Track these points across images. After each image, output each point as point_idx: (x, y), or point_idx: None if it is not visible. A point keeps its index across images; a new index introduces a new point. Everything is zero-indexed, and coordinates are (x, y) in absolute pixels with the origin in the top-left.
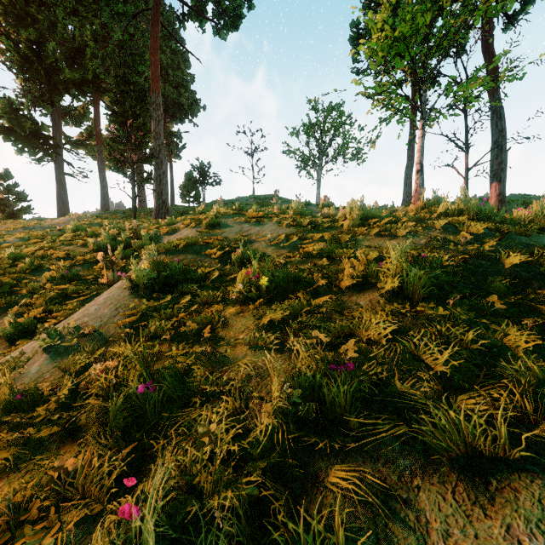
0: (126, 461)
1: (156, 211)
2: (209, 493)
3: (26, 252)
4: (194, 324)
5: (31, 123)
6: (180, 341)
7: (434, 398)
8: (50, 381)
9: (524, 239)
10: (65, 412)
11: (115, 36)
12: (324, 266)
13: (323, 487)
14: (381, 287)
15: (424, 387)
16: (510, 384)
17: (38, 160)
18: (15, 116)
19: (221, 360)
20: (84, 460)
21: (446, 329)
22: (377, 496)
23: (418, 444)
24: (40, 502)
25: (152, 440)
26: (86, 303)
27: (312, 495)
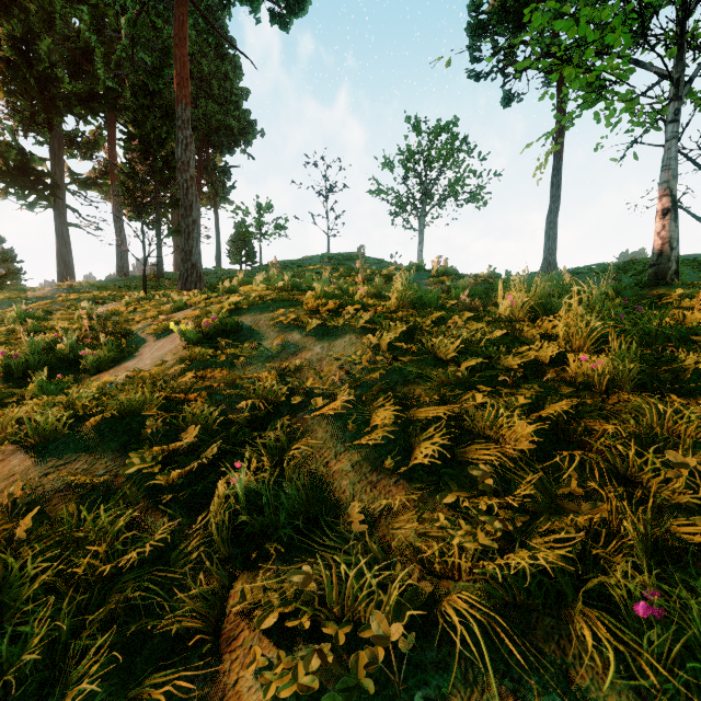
0: None
1: (182, 279)
2: None
3: None
4: None
5: (18, 153)
6: None
7: None
8: None
9: None
10: None
11: (122, 19)
12: None
13: None
14: None
15: None
16: None
17: (30, 205)
18: None
19: None
20: None
21: None
22: None
23: None
24: None
25: None
26: None
27: None
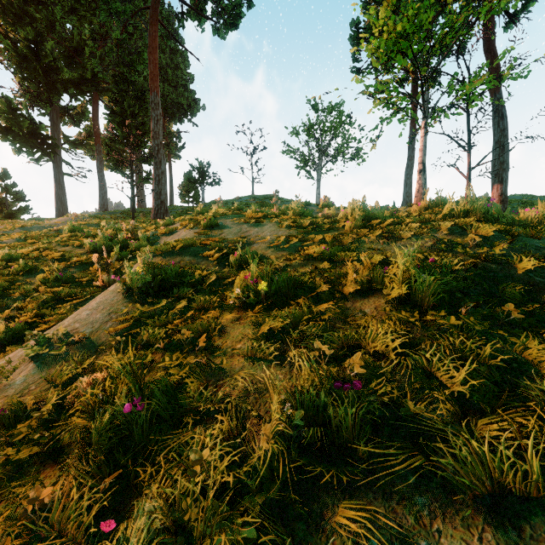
0: (107, 495)
1: (154, 211)
2: (199, 536)
3: (21, 253)
4: (189, 332)
5: (30, 122)
6: (174, 349)
7: (452, 422)
8: (35, 393)
9: (536, 242)
10: (48, 429)
11: (113, 34)
12: (326, 269)
13: (329, 529)
14: (387, 293)
15: (439, 409)
16: (538, 408)
17: (36, 160)
18: (13, 115)
19: (217, 373)
20: (64, 487)
21: (460, 341)
22: (392, 542)
23: (436, 477)
24: (12, 539)
25: (137, 468)
26: (80, 307)
27: (317, 538)
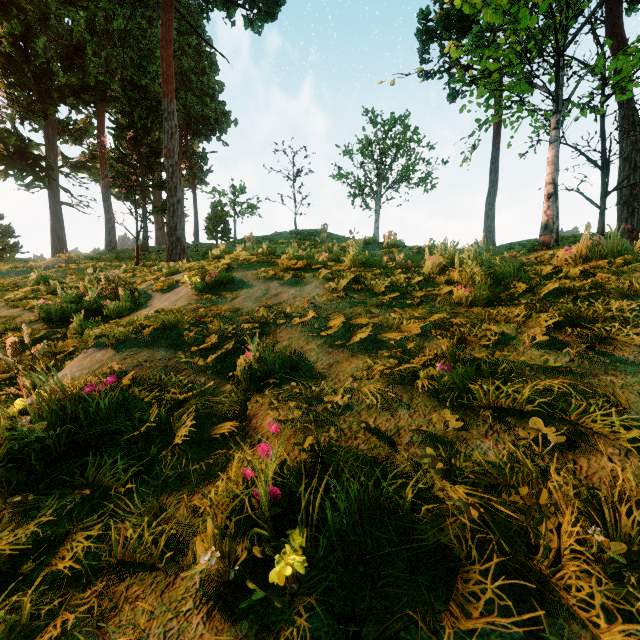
0: None
1: (168, 251)
2: None
3: None
4: None
5: (17, 139)
6: None
7: None
8: None
9: None
10: None
11: (115, 24)
12: (455, 429)
13: None
14: None
15: None
16: None
17: (27, 186)
18: None
19: None
20: None
21: None
22: None
23: None
24: None
25: None
26: None
27: None
